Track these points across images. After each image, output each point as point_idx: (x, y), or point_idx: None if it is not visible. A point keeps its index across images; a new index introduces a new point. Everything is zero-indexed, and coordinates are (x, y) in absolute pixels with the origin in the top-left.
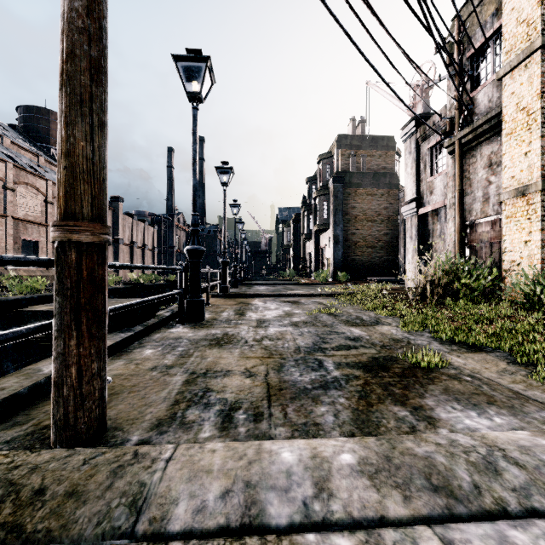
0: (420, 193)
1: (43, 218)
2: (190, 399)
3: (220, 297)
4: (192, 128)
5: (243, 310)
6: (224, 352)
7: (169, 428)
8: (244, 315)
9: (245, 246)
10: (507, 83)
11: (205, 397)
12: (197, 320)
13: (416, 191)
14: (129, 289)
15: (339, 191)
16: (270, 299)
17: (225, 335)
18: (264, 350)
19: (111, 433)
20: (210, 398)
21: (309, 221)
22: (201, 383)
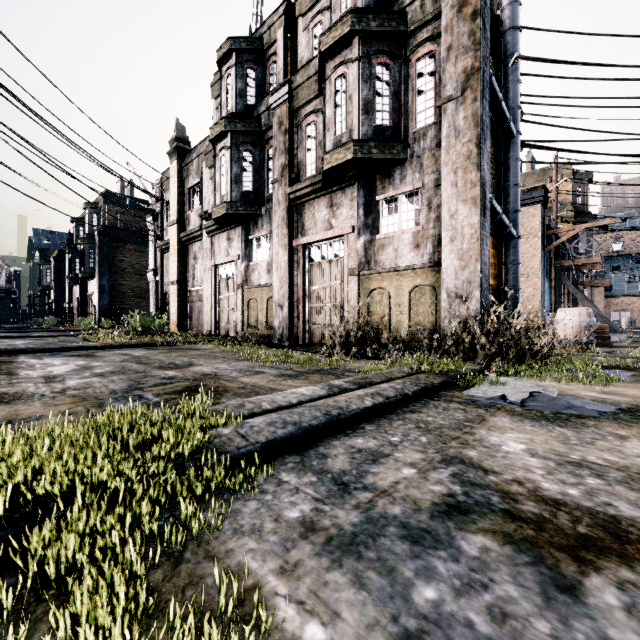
0: (157, 266)
1: None
2: None
3: None
4: None
5: None
6: None
7: None
8: None
9: None
10: (171, 230)
11: None
12: None
13: (155, 264)
14: None
15: (105, 244)
16: (17, 339)
17: None
18: None
19: None
20: None
21: (75, 265)
22: None
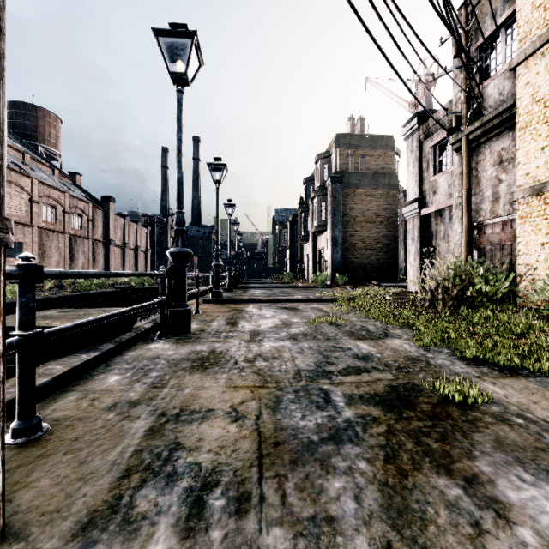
0: (422, 193)
1: (28, 218)
2: (148, 466)
3: (212, 303)
4: (177, 113)
5: (235, 318)
6: (207, 378)
7: (103, 534)
8: (237, 325)
9: (241, 248)
10: (522, 72)
11: (171, 460)
12: (181, 332)
13: (419, 191)
14: (118, 293)
15: (337, 191)
16: (266, 305)
17: (211, 354)
18: (257, 375)
19: (6, 547)
20: (178, 462)
21: (306, 223)
22: (169, 433)
